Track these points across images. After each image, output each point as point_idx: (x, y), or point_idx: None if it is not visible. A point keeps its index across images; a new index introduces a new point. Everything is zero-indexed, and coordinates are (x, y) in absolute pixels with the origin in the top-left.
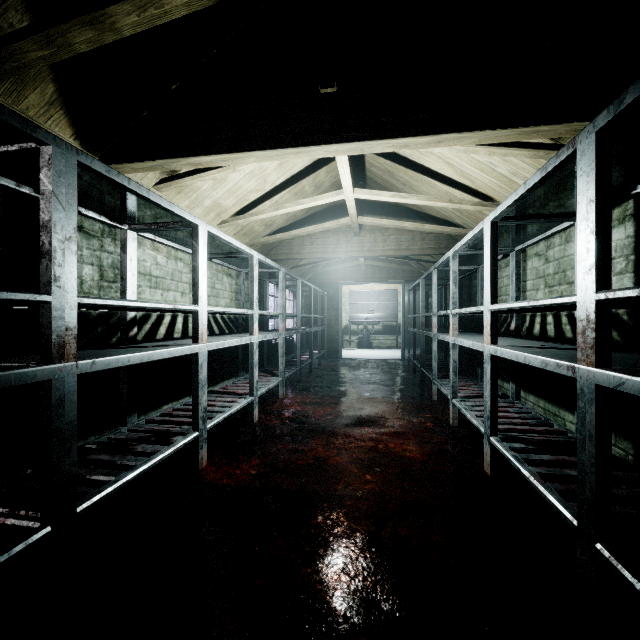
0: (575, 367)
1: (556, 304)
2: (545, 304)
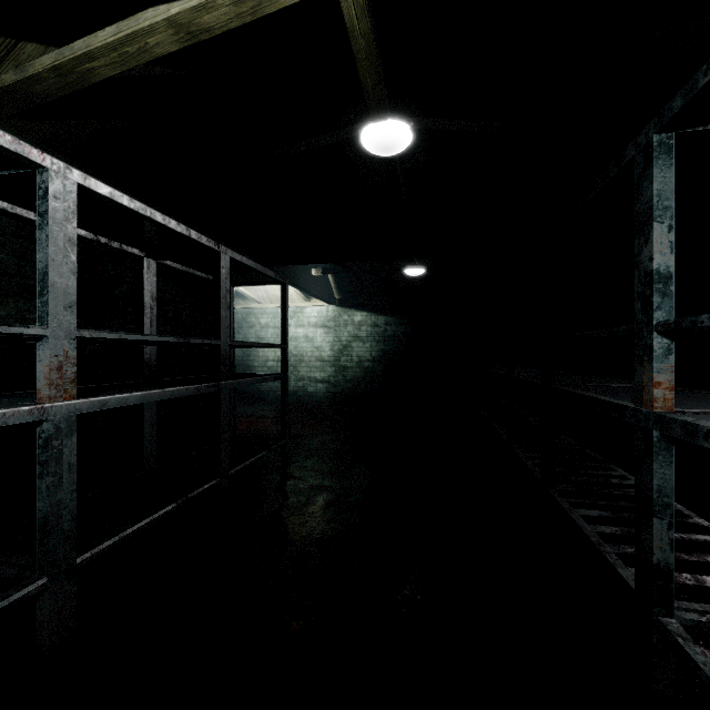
0: (47, 407)
1: None
2: None
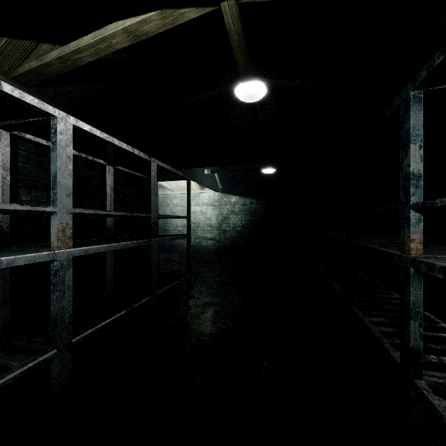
0: (56, 252)
1: (31, 211)
2: (14, 209)
